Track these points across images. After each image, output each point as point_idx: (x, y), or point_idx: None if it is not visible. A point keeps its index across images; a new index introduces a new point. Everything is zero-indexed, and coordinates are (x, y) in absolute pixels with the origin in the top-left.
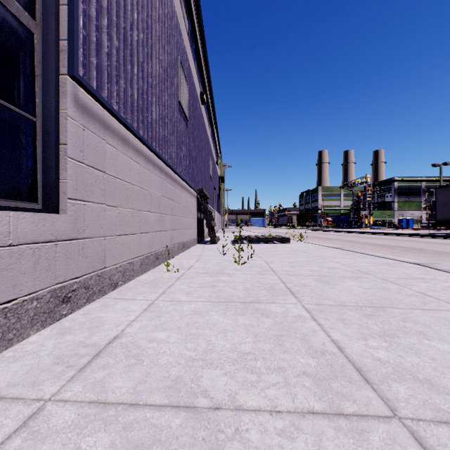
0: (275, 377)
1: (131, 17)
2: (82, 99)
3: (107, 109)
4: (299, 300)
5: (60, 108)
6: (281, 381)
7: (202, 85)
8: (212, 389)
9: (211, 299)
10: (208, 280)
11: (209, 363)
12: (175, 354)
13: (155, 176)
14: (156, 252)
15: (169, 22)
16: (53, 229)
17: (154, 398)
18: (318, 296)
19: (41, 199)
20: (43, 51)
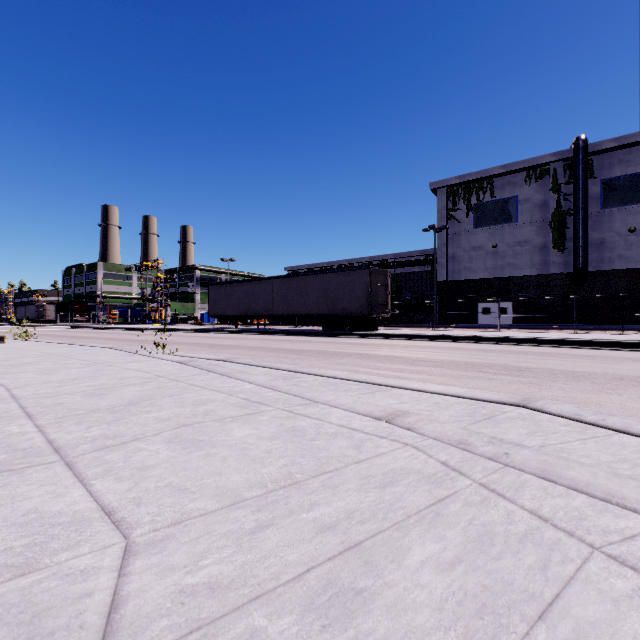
0: None
1: None
2: None
3: None
4: None
5: None
6: None
7: None
8: None
9: None
10: None
11: None
12: None
13: None
14: None
15: None
16: None
17: None
18: None
19: None
20: None
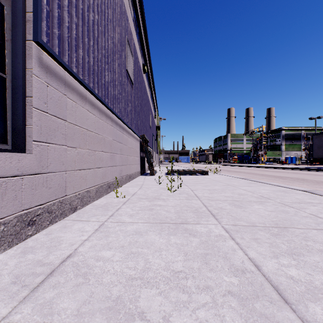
0: (204, 297)
1: (88, 2)
2: (46, 61)
3: (67, 70)
4: (218, 221)
5: (27, 67)
6: (210, 301)
7: (144, 59)
8: (148, 311)
9: (149, 220)
10: (147, 204)
11: (146, 282)
12: (117, 272)
13: (108, 124)
14: (108, 182)
15: (118, 9)
16: (19, 166)
17: (95, 321)
18: (233, 218)
19: (10, 141)
20: (12, 21)
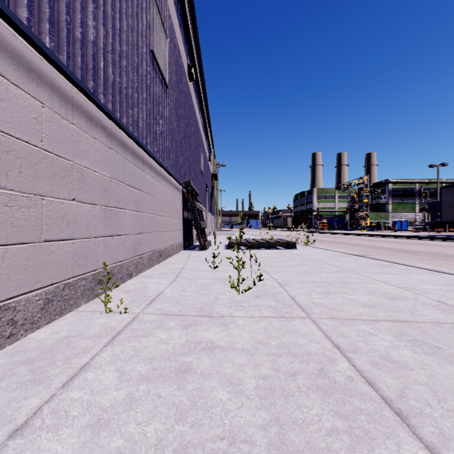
0: None
1: None
2: None
3: None
4: None
5: None
6: None
7: (191, 62)
8: None
9: None
10: (177, 341)
11: None
12: None
13: (95, 140)
14: (97, 271)
15: None
16: None
17: None
18: None
19: None
20: None
